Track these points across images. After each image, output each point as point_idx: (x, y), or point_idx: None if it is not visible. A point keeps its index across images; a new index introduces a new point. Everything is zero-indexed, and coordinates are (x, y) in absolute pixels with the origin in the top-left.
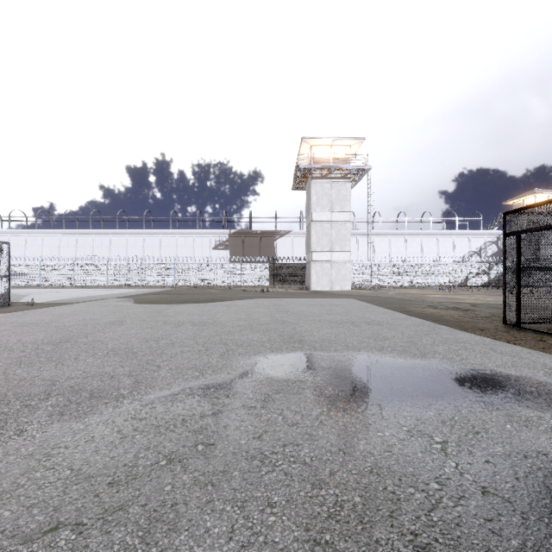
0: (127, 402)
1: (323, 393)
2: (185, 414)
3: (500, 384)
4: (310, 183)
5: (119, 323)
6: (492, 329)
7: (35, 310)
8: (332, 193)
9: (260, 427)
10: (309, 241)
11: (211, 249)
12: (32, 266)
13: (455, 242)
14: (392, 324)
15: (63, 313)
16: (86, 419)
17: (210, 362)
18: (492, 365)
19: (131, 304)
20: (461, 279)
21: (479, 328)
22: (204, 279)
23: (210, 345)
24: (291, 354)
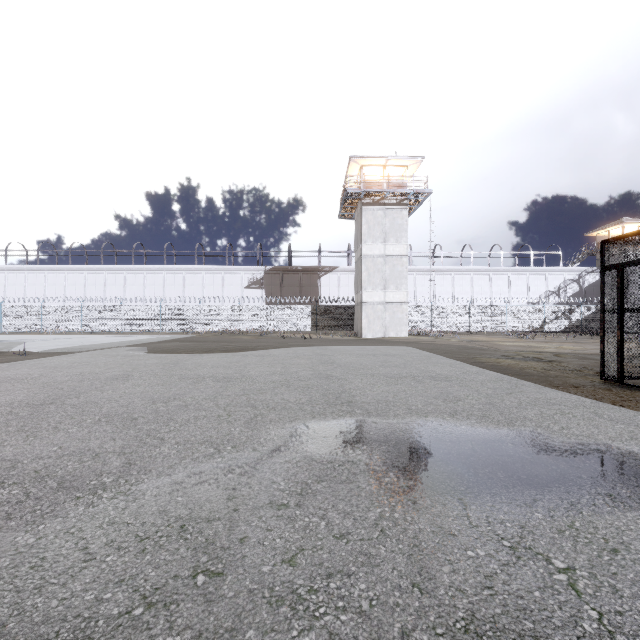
0: (107, 496)
1: (383, 482)
2: (185, 517)
3: (623, 466)
4: (359, 210)
5: (124, 379)
6: (589, 386)
7: (26, 361)
8: (386, 222)
9: (294, 540)
10: (358, 278)
11: (244, 289)
12: (32, 308)
13: (530, 281)
14: (462, 380)
15: (58, 365)
16: (41, 526)
17: (230, 433)
18: (604, 437)
19: (144, 354)
20: (537, 323)
21: (571, 384)
22: (235, 323)
23: (234, 408)
24: (338, 422)
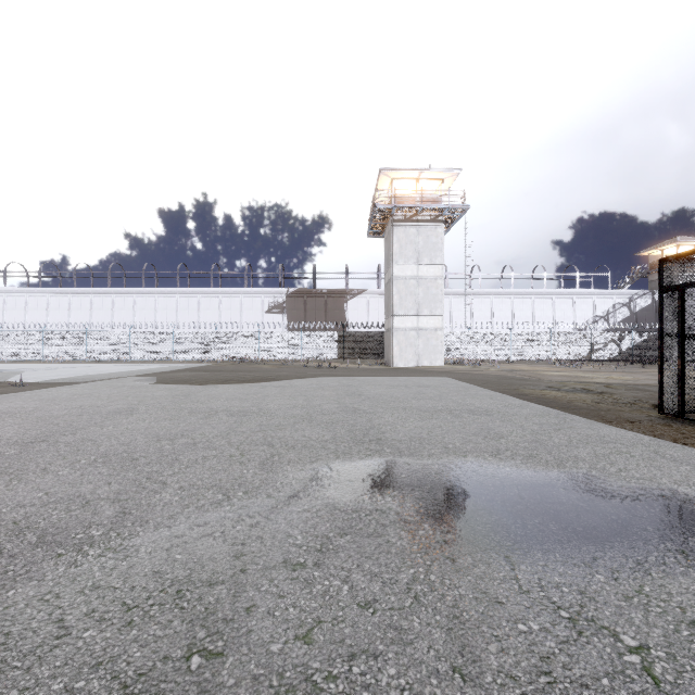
0: (93, 553)
1: (417, 535)
2: (183, 580)
3: (694, 516)
4: (390, 227)
5: (127, 413)
6: (646, 421)
7: (22, 392)
8: (419, 241)
9: (310, 610)
10: (389, 302)
11: (264, 313)
12: (32, 334)
13: (576, 304)
14: (505, 414)
15: (56, 397)
16: (11, 592)
17: (243, 476)
18: (669, 480)
19: (153, 385)
20: (583, 351)
21: (626, 419)
22: (255, 351)
23: (249, 447)
24: (366, 462)
